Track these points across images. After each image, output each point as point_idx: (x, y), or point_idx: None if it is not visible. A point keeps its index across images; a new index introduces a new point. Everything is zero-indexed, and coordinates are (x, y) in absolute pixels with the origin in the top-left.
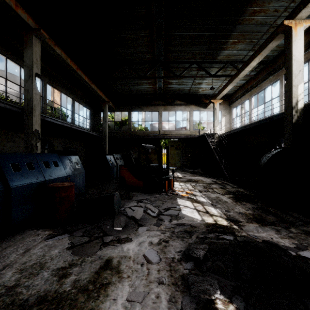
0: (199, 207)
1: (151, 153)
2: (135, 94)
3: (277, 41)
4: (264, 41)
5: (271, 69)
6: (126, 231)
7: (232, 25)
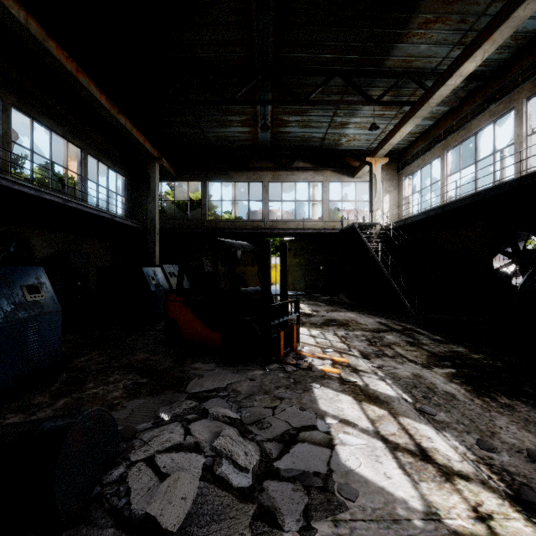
0: (388, 424)
1: (248, 264)
2: (216, 146)
3: None
4: (504, 6)
5: (492, 90)
6: None
7: None
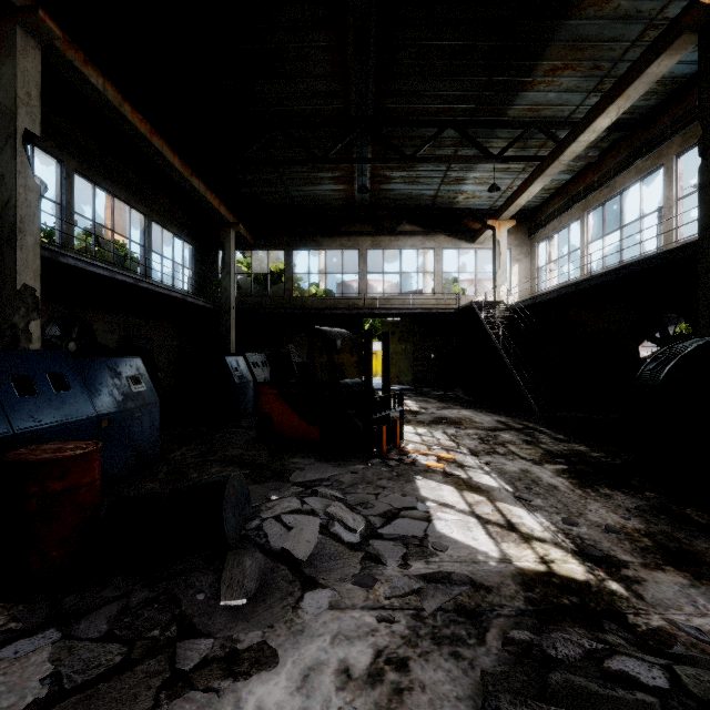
0: (484, 506)
1: (342, 352)
2: (303, 206)
3: (672, 56)
4: (637, 60)
5: (639, 142)
6: (261, 611)
7: (551, 19)
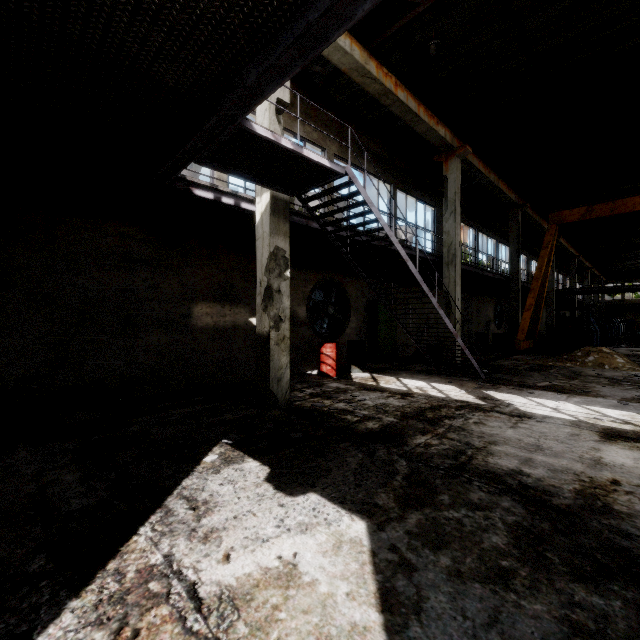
0: None
1: None
2: (630, 269)
3: None
4: None
5: None
6: None
7: None
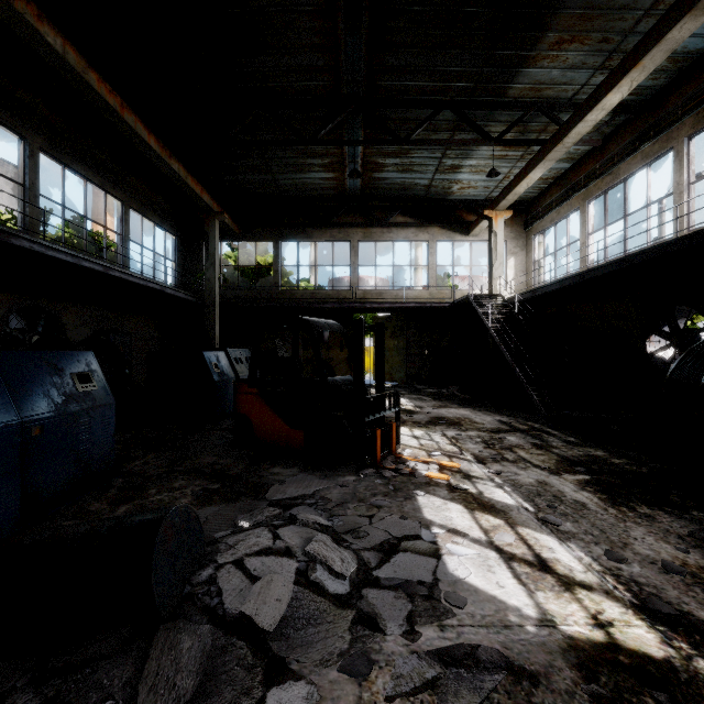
0: (504, 534)
1: (332, 347)
2: (292, 196)
3: (697, 18)
4: (655, 25)
5: (645, 125)
6: None
7: None
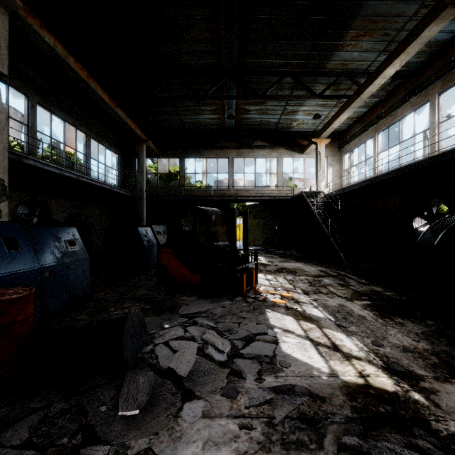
0: (315, 332)
1: (217, 225)
2: (191, 129)
3: (439, 24)
4: (414, 28)
5: (412, 86)
6: (150, 420)
7: (356, 1)
